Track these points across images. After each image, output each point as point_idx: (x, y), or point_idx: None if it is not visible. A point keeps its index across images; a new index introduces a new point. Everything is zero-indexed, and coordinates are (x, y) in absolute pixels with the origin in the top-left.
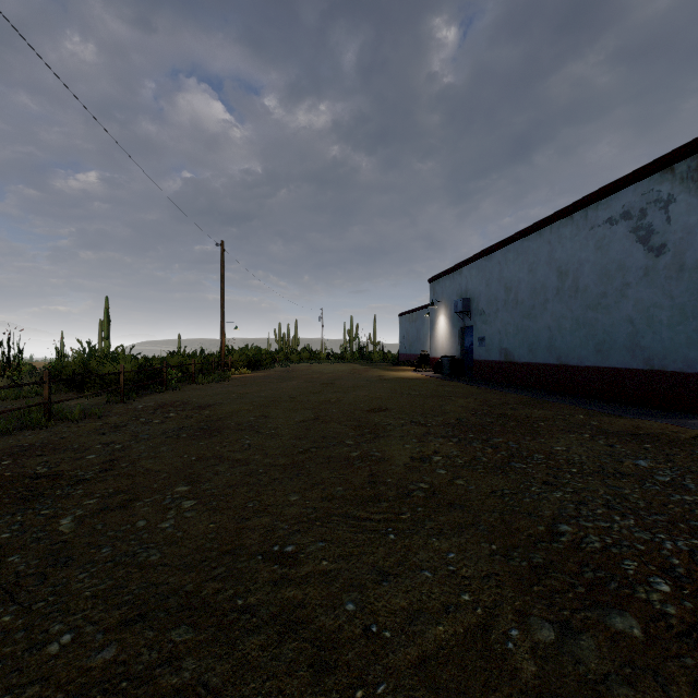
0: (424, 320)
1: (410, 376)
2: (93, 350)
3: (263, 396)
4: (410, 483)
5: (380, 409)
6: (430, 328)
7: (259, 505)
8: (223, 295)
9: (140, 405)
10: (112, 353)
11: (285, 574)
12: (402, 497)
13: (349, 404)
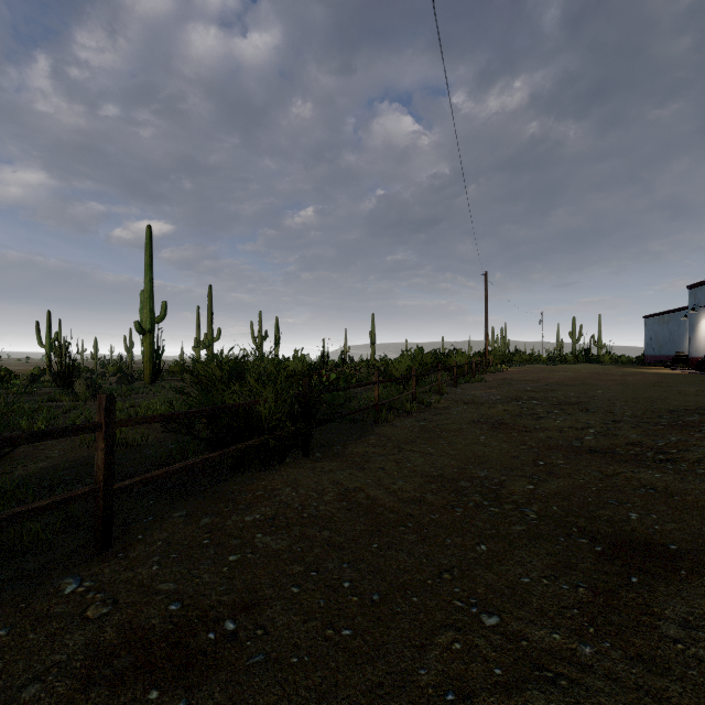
0: (680, 322)
1: (669, 372)
2: (422, 351)
3: (561, 377)
4: (699, 394)
5: (661, 382)
6: (689, 331)
7: (638, 394)
8: (486, 311)
9: (488, 379)
10: (434, 353)
11: (666, 398)
12: (697, 395)
13: (634, 380)
